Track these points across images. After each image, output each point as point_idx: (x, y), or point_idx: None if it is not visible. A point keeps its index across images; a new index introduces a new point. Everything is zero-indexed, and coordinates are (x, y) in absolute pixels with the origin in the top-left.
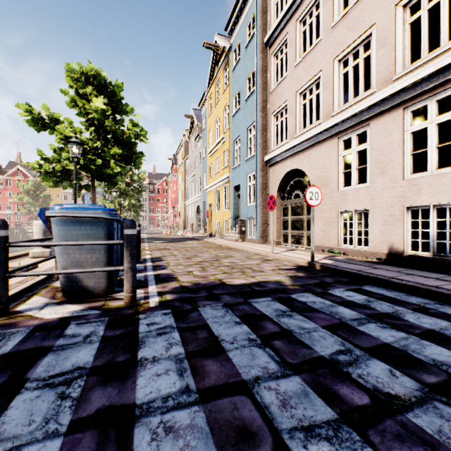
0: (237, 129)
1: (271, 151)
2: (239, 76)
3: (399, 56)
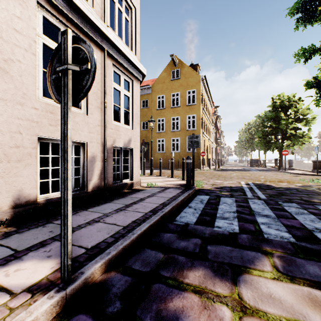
0: None
1: None
2: None
3: None
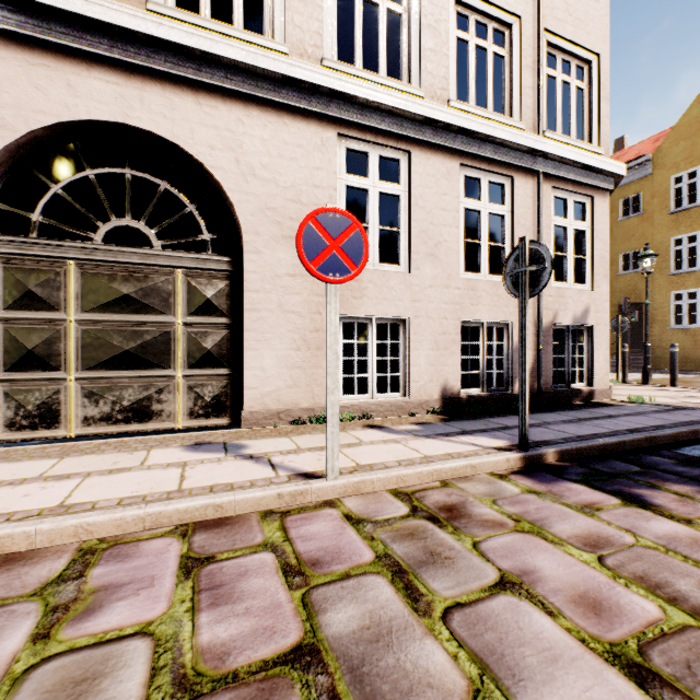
0: None
1: None
2: None
3: (452, 75)
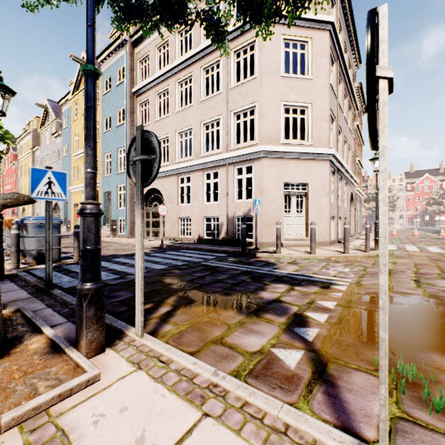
0: (108, 146)
1: None
2: (110, 104)
3: (202, 147)
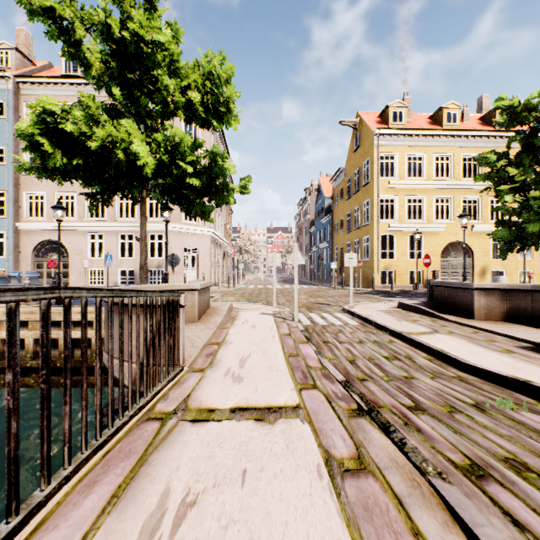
0: None
1: (25, 220)
2: None
3: (117, 212)
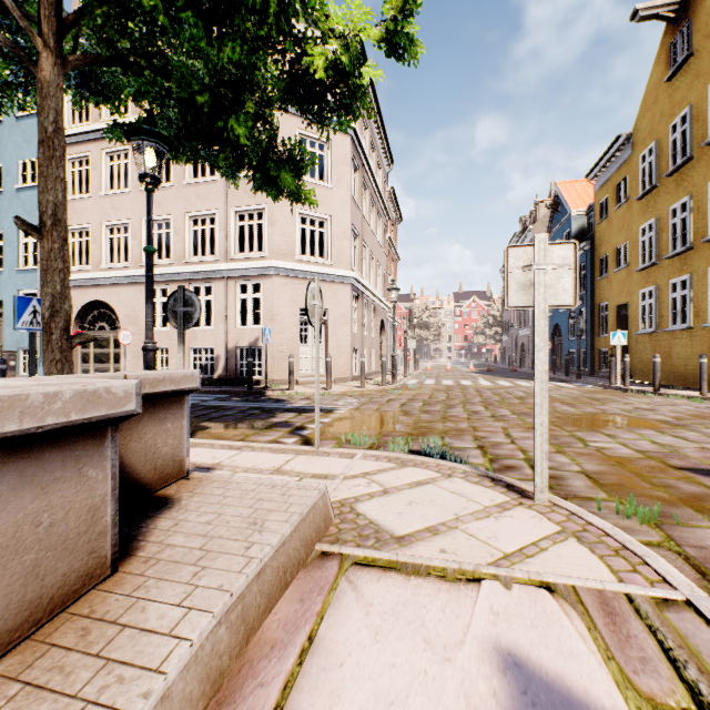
0: None
1: None
2: (0, 144)
3: (188, 248)
